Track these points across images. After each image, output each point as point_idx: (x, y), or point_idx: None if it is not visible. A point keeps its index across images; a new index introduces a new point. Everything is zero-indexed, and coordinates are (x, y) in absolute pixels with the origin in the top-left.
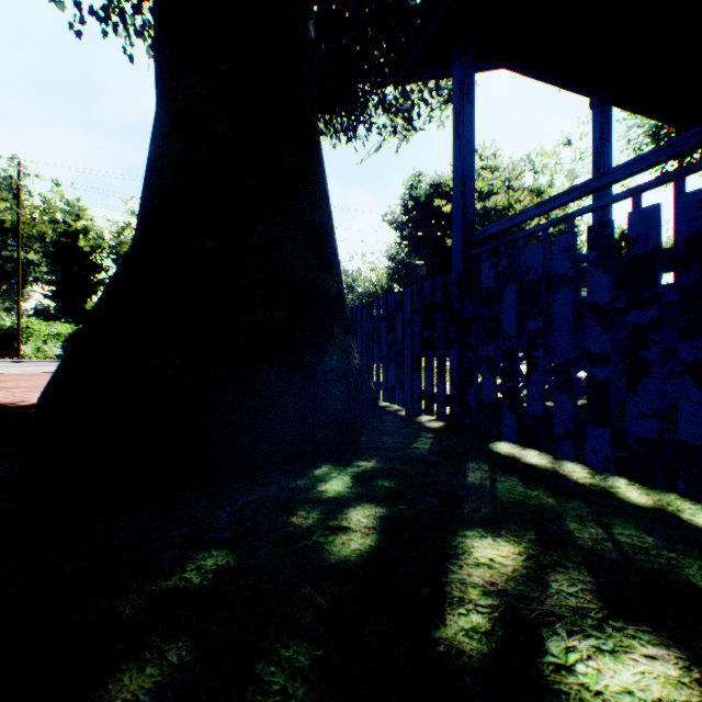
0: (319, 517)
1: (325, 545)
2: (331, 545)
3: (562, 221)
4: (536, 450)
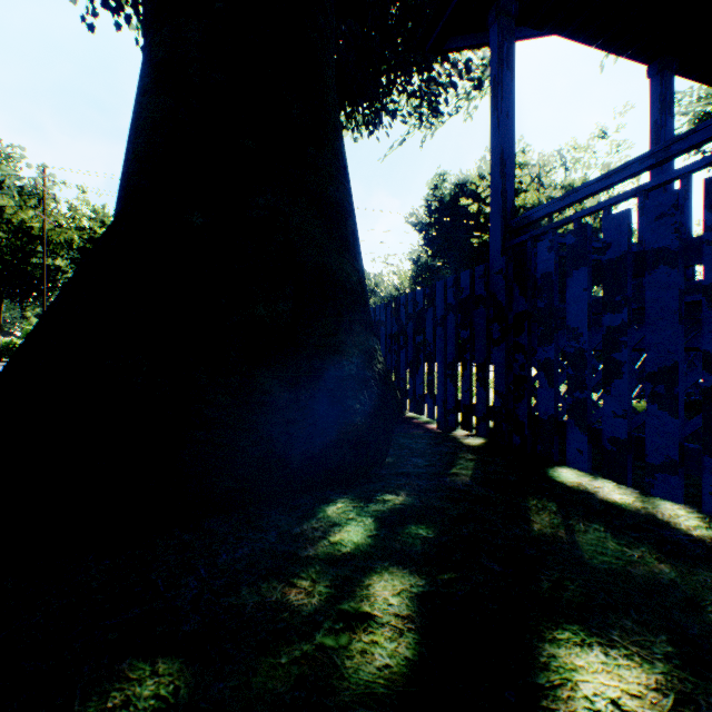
0: (329, 592)
1: (334, 656)
2: (344, 656)
3: (631, 195)
4: (619, 483)
